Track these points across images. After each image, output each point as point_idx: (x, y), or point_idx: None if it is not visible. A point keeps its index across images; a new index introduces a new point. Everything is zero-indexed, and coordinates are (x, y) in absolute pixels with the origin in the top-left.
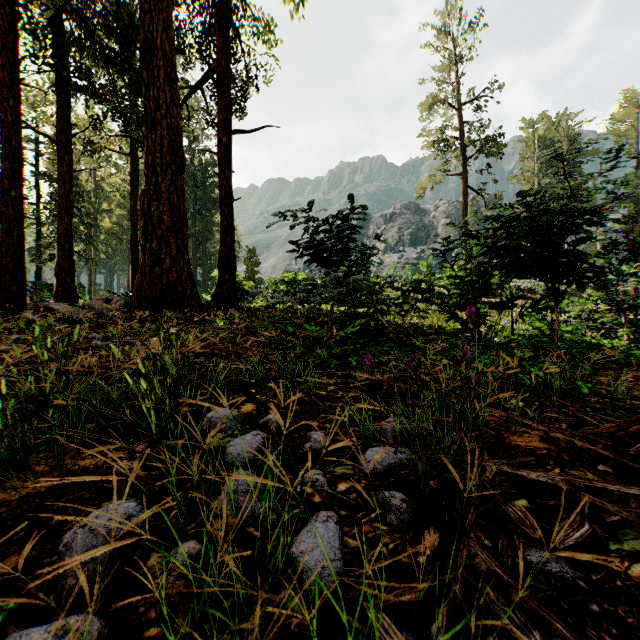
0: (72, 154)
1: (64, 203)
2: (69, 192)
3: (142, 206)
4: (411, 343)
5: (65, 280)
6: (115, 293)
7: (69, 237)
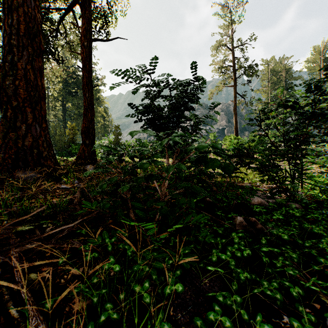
0: None
1: None
2: None
3: None
4: (264, 228)
5: None
6: None
7: None
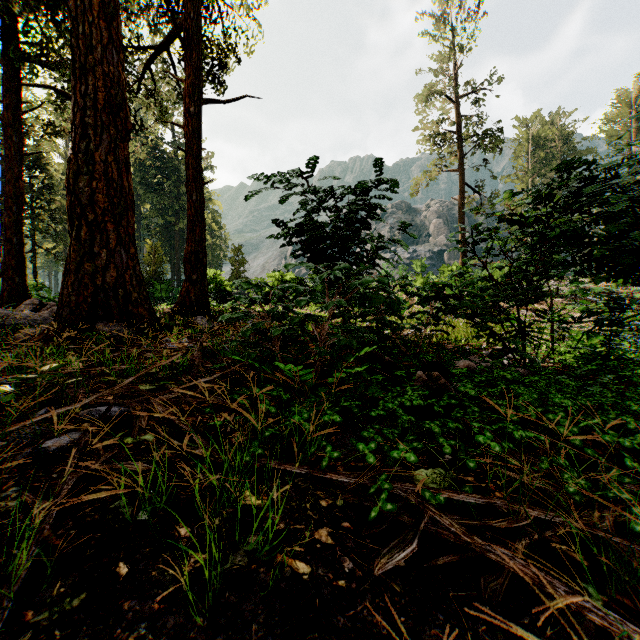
0: (23, 134)
1: (13, 190)
2: (18, 178)
3: (67, 181)
4: (451, 385)
5: (13, 279)
6: (46, 297)
7: (19, 230)
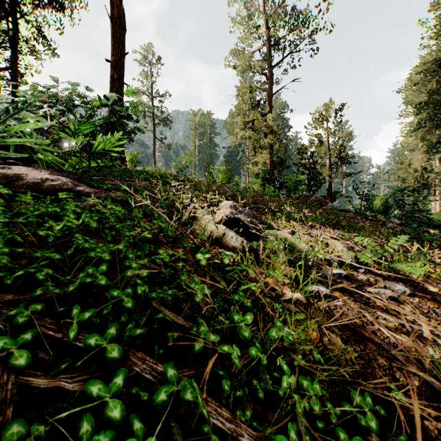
0: None
1: None
2: None
3: None
4: None
5: None
6: None
7: None
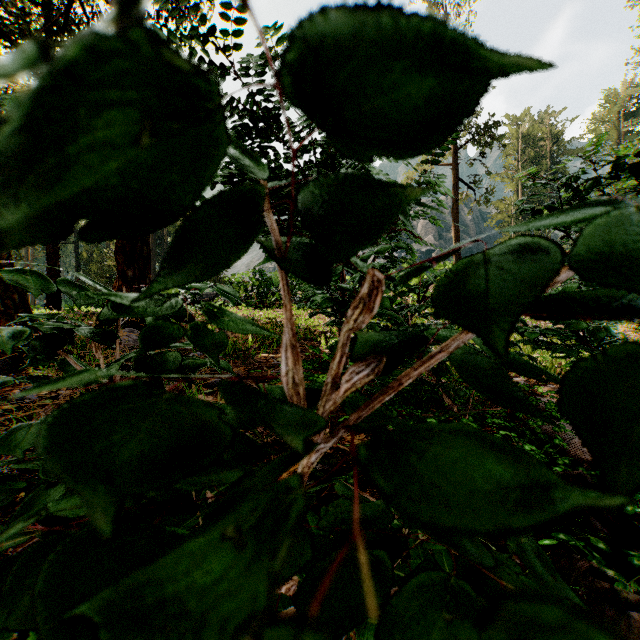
0: None
1: None
2: None
3: None
4: None
5: None
6: None
7: None
